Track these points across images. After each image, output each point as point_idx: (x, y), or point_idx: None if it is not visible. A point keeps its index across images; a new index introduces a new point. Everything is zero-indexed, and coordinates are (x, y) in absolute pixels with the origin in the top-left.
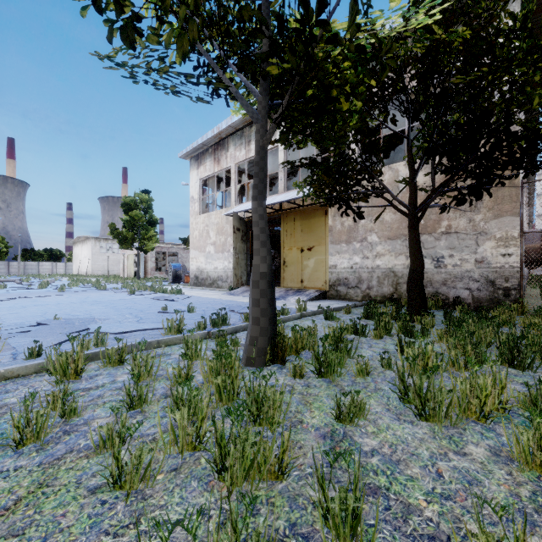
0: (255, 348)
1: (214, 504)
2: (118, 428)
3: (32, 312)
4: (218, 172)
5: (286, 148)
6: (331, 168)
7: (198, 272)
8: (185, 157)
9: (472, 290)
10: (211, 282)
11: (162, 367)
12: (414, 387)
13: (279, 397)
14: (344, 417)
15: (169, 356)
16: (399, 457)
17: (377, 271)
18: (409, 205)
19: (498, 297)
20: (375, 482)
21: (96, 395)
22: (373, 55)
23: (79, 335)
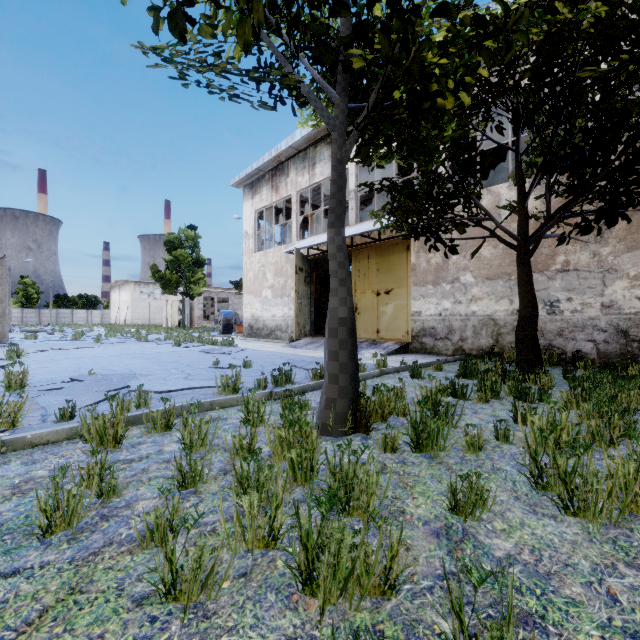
0: (332, 413)
1: (301, 629)
2: (168, 514)
3: (65, 367)
4: (277, 202)
5: (367, 164)
6: (417, 192)
7: (253, 320)
8: (237, 186)
9: (598, 342)
10: (268, 332)
11: (217, 434)
12: (557, 470)
13: (376, 480)
14: (461, 508)
15: (225, 420)
16: (548, 569)
17: (472, 319)
18: (518, 235)
19: (632, 351)
20: (522, 605)
21: (139, 468)
22: (496, 28)
23: (118, 394)
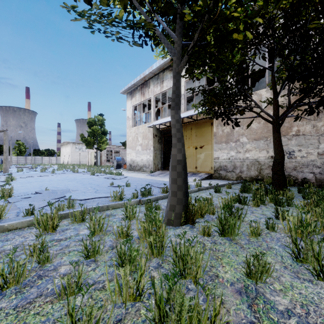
0: (173, 213)
1: None
2: (77, 275)
3: (34, 185)
4: (144, 101)
5: (192, 76)
6: (217, 94)
7: (131, 162)
8: (123, 93)
9: (316, 173)
10: (139, 168)
11: (109, 224)
12: (313, 252)
13: (202, 258)
14: (253, 275)
15: (115, 216)
16: (315, 320)
17: (246, 161)
18: (273, 115)
19: None
20: None
21: (64, 245)
22: None
23: (55, 202)
